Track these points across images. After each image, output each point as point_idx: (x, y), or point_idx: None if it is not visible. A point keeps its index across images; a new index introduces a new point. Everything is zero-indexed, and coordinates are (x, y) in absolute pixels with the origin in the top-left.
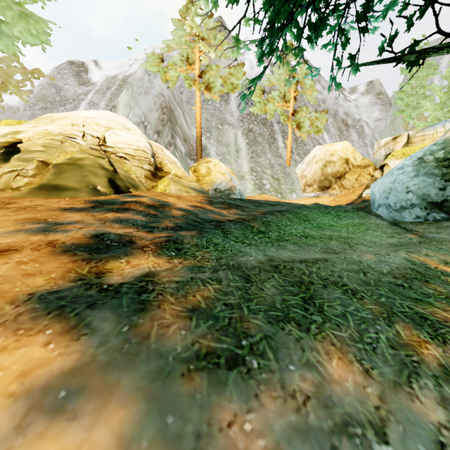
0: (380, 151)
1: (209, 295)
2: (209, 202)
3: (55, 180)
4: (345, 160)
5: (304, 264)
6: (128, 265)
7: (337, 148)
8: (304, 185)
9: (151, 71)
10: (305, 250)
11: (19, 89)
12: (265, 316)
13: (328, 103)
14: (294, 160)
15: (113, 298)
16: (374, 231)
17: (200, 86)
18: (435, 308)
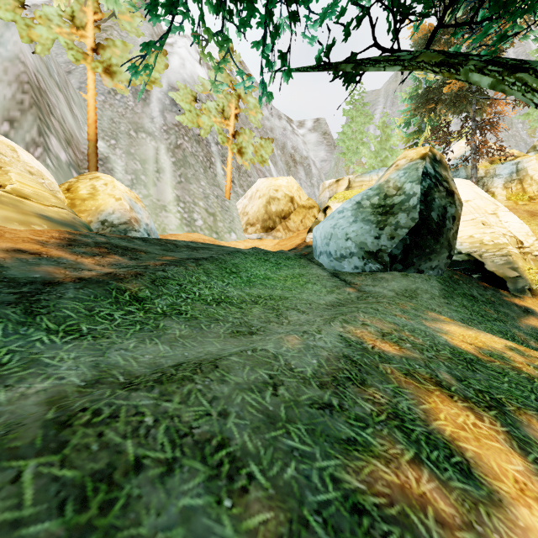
0: (324, 193)
1: None
2: (69, 242)
3: None
4: (290, 198)
5: (158, 391)
6: None
7: (282, 183)
8: (245, 224)
9: None
10: (200, 335)
11: None
12: None
13: (276, 132)
14: (236, 193)
15: None
16: (314, 285)
17: (94, 65)
18: (375, 459)
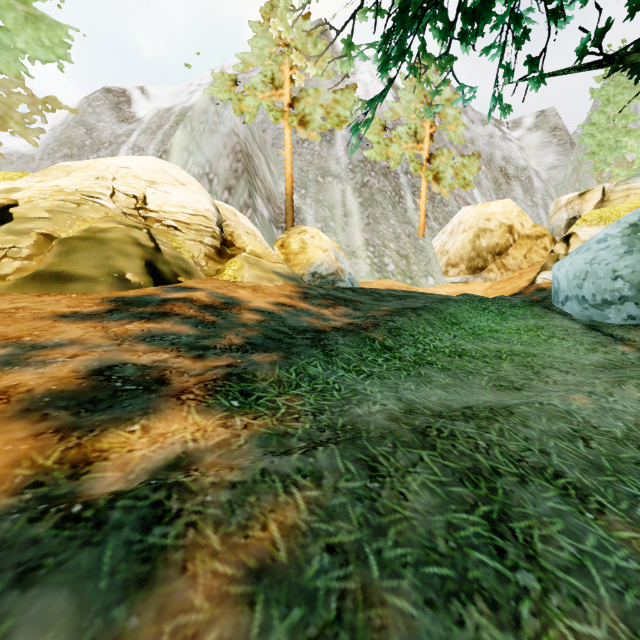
0: (559, 214)
1: (297, 522)
2: (304, 295)
3: (60, 264)
4: (508, 228)
5: (474, 424)
6: (144, 437)
7: (496, 209)
8: (445, 265)
9: (219, 99)
10: (464, 385)
11: (25, 127)
12: (417, 580)
13: (479, 143)
14: (430, 228)
15: (84, 545)
16: (562, 340)
17: (290, 120)
18: None
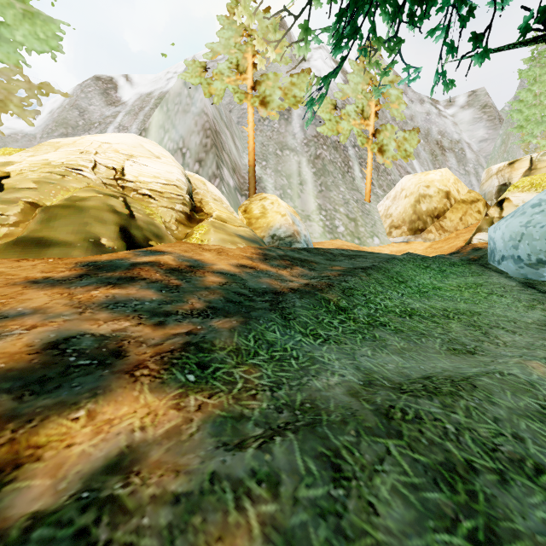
0: (490, 181)
1: None
2: (264, 256)
3: (41, 230)
4: (445, 194)
5: (438, 402)
6: (88, 425)
7: (435, 177)
8: (389, 226)
9: (191, 83)
10: (419, 349)
11: (22, 109)
12: None
13: (418, 120)
14: (376, 194)
15: None
16: (501, 297)
17: (253, 101)
18: None
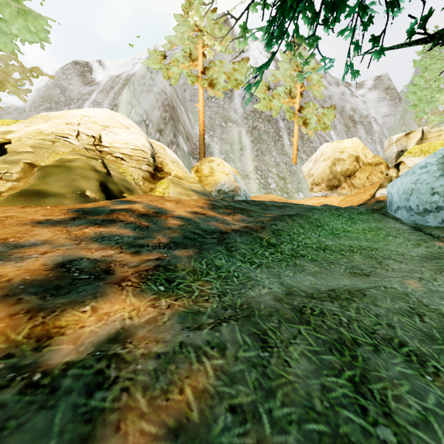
0: (391, 148)
1: (206, 386)
2: (212, 206)
3: (39, 185)
4: (355, 158)
5: (337, 304)
6: (93, 316)
7: (347, 145)
8: (311, 184)
9: (153, 68)
10: (328, 272)
11: (17, 88)
12: (300, 436)
13: (334, 98)
14: (301, 158)
15: (40, 409)
16: (395, 238)
17: (203, 83)
18: None
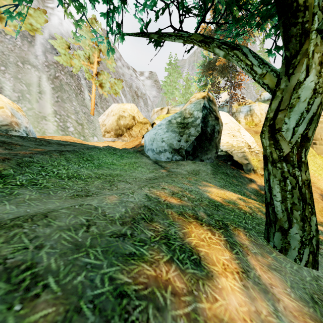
0: (154, 115)
1: None
2: None
3: None
4: (133, 117)
5: None
6: None
7: (128, 107)
8: (104, 131)
9: None
10: (46, 198)
11: None
12: None
13: (126, 77)
14: (98, 111)
15: None
16: (142, 168)
17: None
18: (144, 263)
